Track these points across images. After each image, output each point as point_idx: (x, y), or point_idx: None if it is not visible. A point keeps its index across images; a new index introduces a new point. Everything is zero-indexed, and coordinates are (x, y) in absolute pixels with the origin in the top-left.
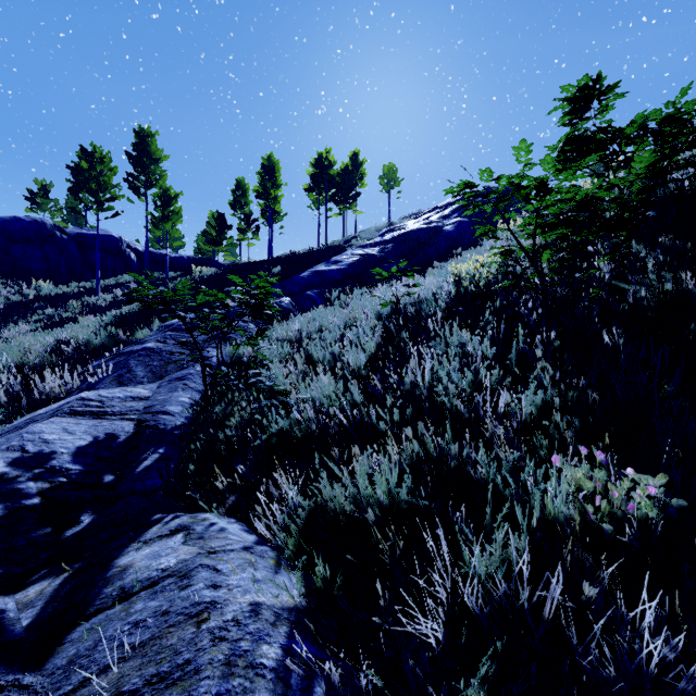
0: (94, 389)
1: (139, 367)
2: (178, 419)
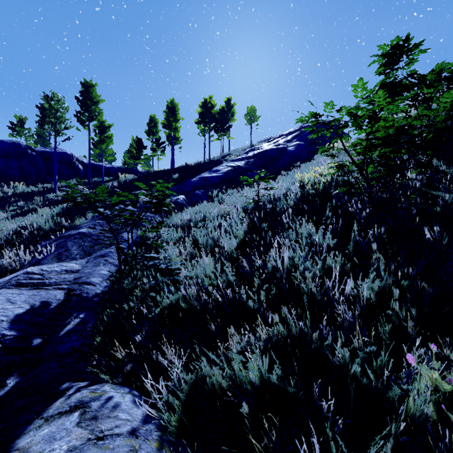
0: (39, 264)
1: (74, 246)
2: (98, 288)
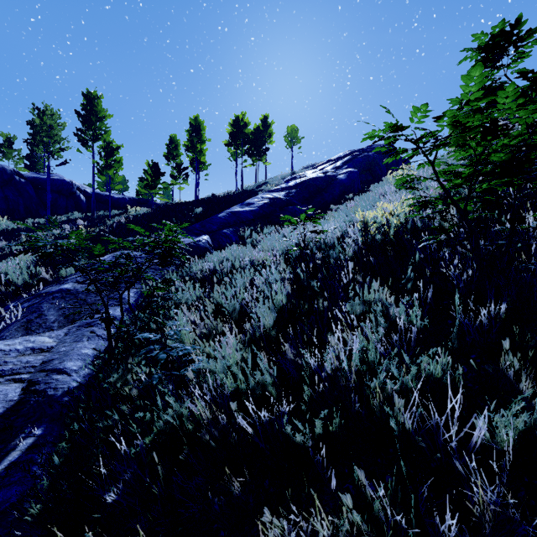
0: None
1: (52, 310)
2: (74, 378)
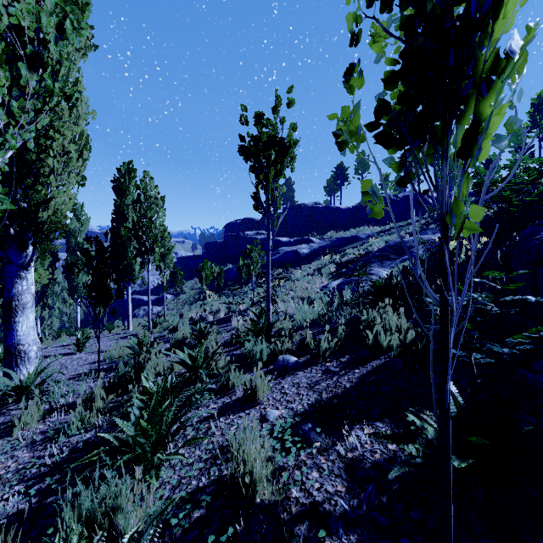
0: None
1: (429, 232)
2: None
